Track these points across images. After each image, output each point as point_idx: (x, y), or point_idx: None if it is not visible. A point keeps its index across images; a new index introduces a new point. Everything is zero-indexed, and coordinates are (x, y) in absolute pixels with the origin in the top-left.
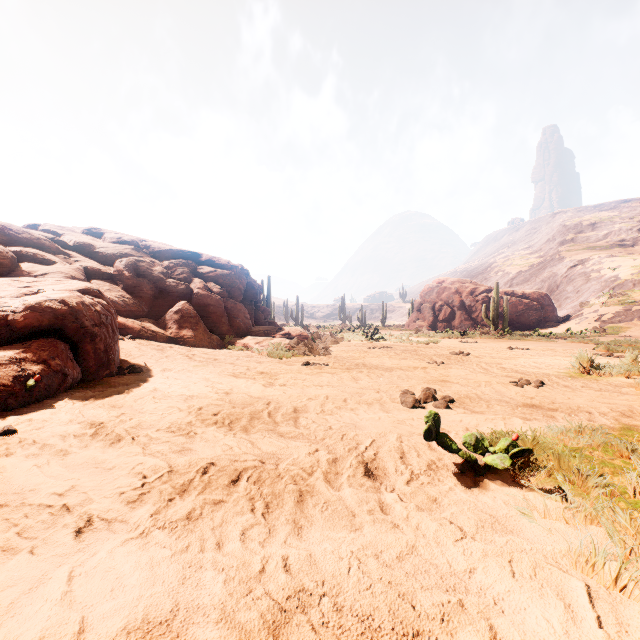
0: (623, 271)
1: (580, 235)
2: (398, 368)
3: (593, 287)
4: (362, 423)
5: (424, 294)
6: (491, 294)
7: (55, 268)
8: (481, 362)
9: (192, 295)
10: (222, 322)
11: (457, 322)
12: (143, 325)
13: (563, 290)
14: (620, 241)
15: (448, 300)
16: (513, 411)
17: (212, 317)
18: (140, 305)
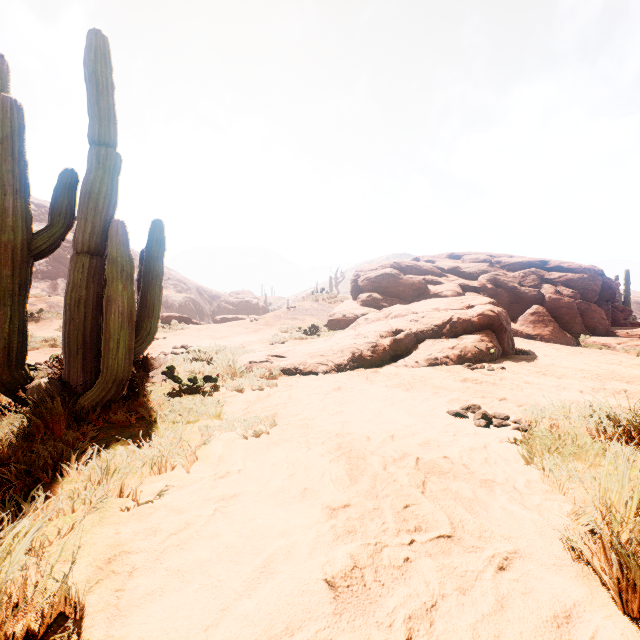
0: None
1: None
2: None
3: None
4: None
5: None
6: None
7: (446, 287)
8: None
9: (543, 299)
10: (575, 322)
11: None
12: None
13: None
14: None
15: None
16: None
17: (564, 318)
18: None
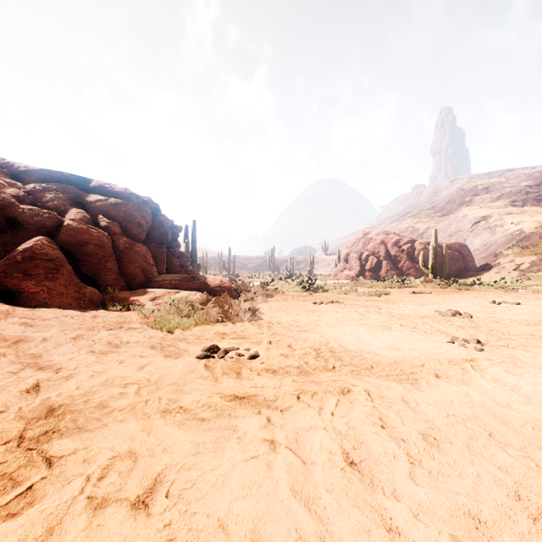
0: (526, 225)
1: (477, 197)
2: (415, 364)
3: (500, 240)
4: None
5: (351, 245)
6: (415, 245)
7: None
8: (535, 337)
9: (60, 229)
10: (106, 268)
11: (383, 271)
12: None
13: (471, 243)
14: (512, 202)
15: (374, 250)
16: None
17: (91, 261)
18: None
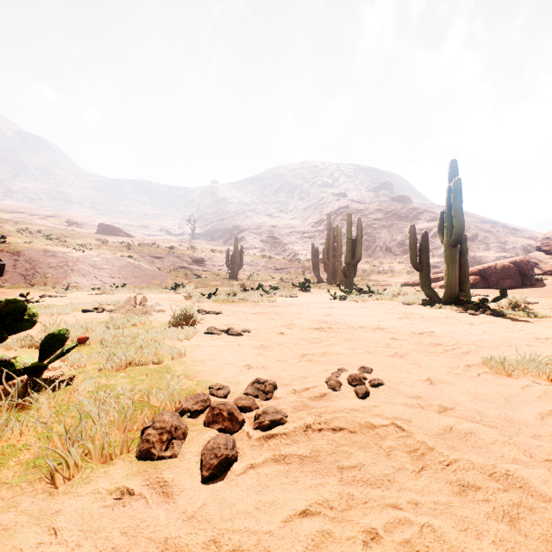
0: None
1: None
2: None
3: None
4: None
5: None
6: None
7: None
8: None
9: None
10: None
11: None
12: None
13: None
14: None
15: None
16: None
17: None
18: None
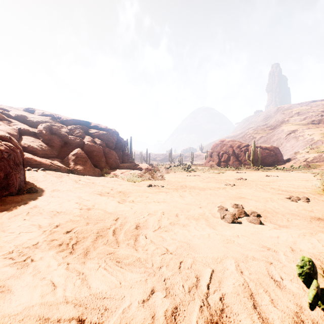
0: (316, 136)
1: (291, 118)
2: (208, 188)
3: (300, 144)
4: (195, 242)
5: (213, 147)
6: (249, 147)
7: None
8: (257, 184)
9: (84, 145)
10: (101, 161)
11: (231, 162)
12: (52, 162)
13: (284, 146)
14: (312, 121)
15: (226, 150)
16: (310, 225)
17: (96, 158)
18: (52, 150)
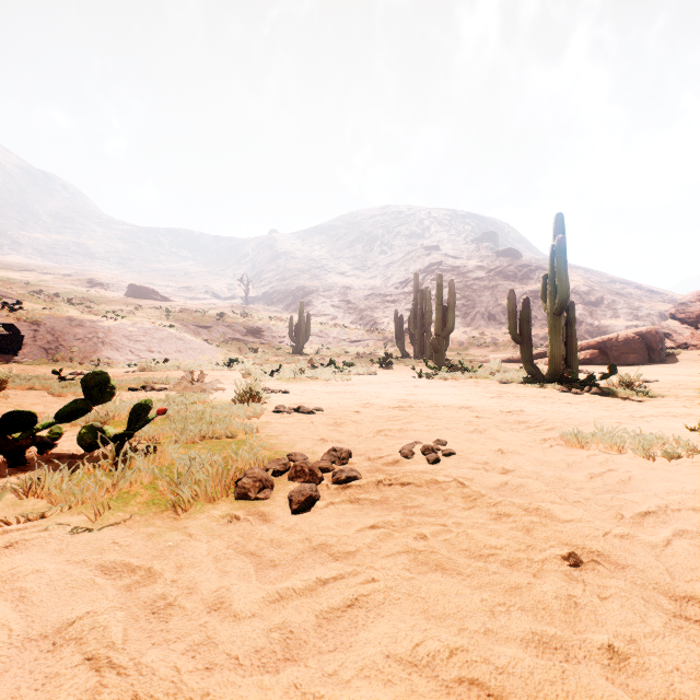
0: None
1: None
2: None
3: None
4: None
5: None
6: None
7: None
8: None
9: None
10: None
11: None
12: None
13: None
14: None
15: None
16: None
17: None
18: None
